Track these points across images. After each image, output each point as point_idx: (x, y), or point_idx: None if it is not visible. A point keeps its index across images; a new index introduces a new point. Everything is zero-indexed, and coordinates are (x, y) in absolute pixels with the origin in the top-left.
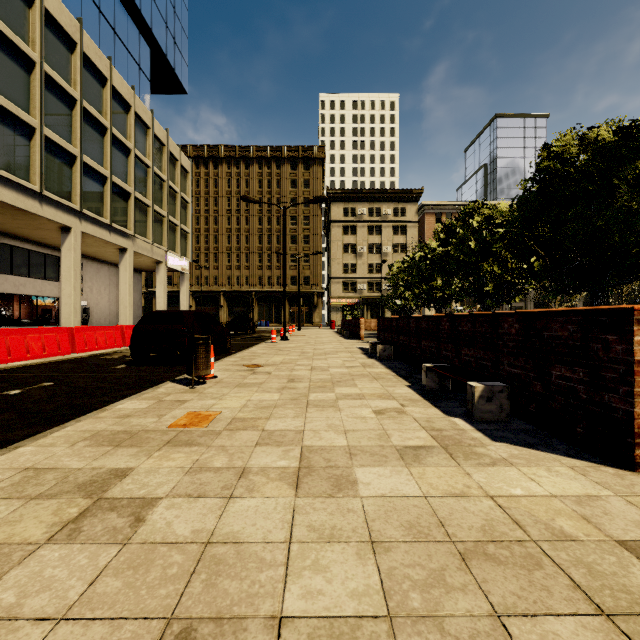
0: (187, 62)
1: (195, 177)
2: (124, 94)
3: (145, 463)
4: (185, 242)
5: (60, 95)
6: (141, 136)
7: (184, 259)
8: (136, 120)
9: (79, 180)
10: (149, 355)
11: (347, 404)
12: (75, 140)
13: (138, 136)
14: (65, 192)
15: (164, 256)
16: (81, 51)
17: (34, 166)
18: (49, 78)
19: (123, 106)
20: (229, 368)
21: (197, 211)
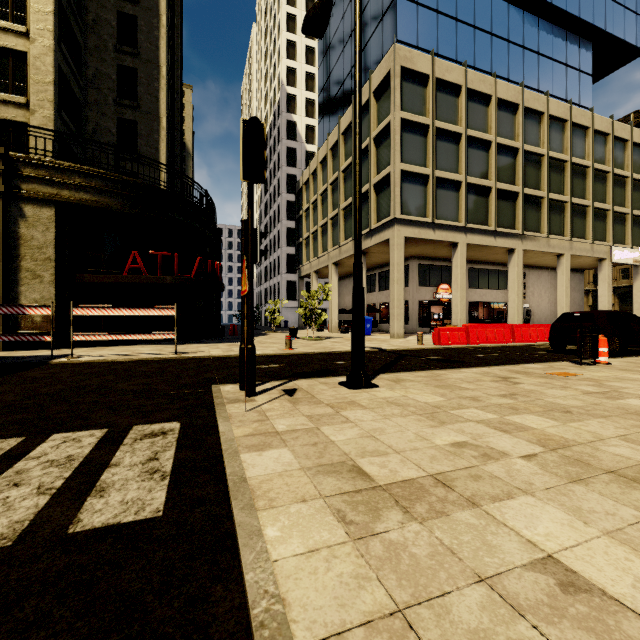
0: None
1: None
2: (560, 115)
3: (525, 378)
4: (639, 229)
5: (507, 152)
6: (578, 141)
7: (637, 249)
8: (573, 129)
9: (520, 210)
10: (565, 347)
11: None
12: (517, 180)
13: (575, 143)
14: (510, 223)
15: (607, 252)
16: (522, 108)
17: (490, 213)
18: (500, 146)
19: (559, 125)
20: (634, 361)
21: None
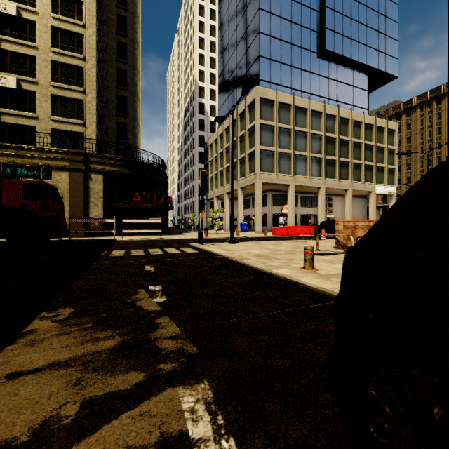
0: (397, 57)
1: (419, 118)
2: (345, 116)
3: (286, 242)
4: (392, 175)
5: (317, 137)
6: (357, 129)
7: (390, 186)
8: (353, 123)
9: (323, 167)
10: None
11: (331, 244)
12: (322, 151)
13: (355, 130)
14: (318, 174)
15: (373, 188)
16: (324, 114)
17: (307, 169)
18: (312, 134)
19: (346, 121)
20: None
21: (421, 143)
